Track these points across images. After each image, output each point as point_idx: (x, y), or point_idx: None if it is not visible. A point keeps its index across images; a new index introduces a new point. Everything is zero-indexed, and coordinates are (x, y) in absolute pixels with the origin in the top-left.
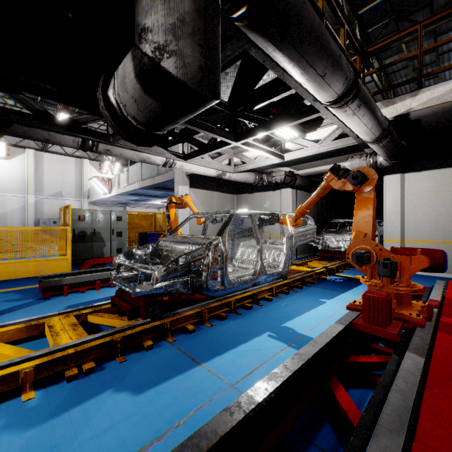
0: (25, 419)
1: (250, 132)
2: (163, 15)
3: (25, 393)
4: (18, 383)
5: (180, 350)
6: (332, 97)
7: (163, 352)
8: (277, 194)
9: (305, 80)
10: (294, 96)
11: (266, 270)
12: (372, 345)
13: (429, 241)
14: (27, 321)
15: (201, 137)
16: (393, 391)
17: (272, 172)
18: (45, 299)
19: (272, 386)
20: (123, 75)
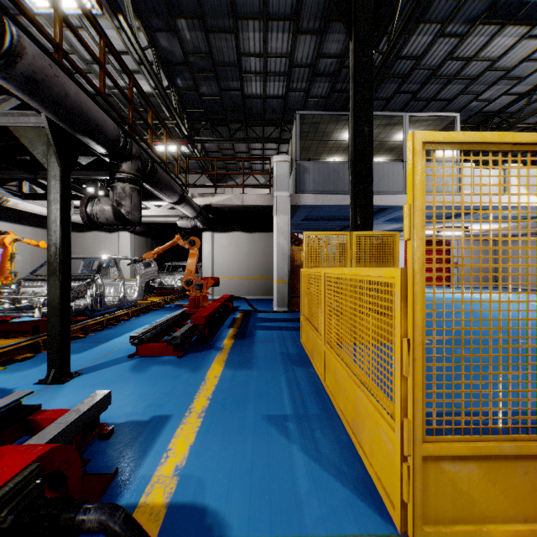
0: (22, 369)
1: None
2: (129, 202)
3: None
4: None
5: (85, 343)
6: (173, 201)
7: (74, 345)
8: (114, 236)
9: (161, 195)
10: None
11: None
12: None
13: (226, 277)
14: None
15: None
16: None
17: None
18: None
19: (155, 325)
20: (103, 210)
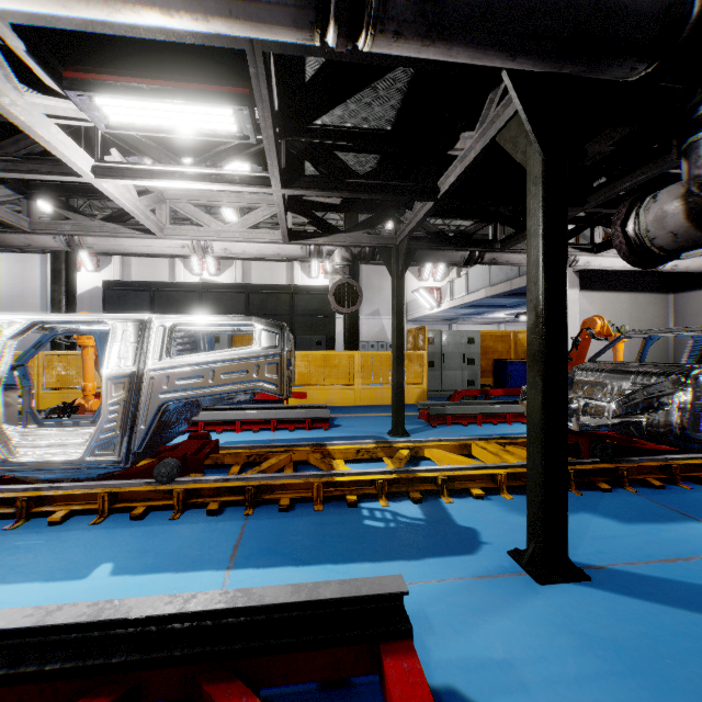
0: (522, 510)
1: None
2: None
3: (503, 494)
4: (493, 484)
5: (653, 501)
6: None
7: (628, 498)
8: None
9: None
10: None
11: None
12: None
13: None
14: (455, 440)
15: None
16: None
17: None
18: (433, 426)
19: None
20: (659, 216)
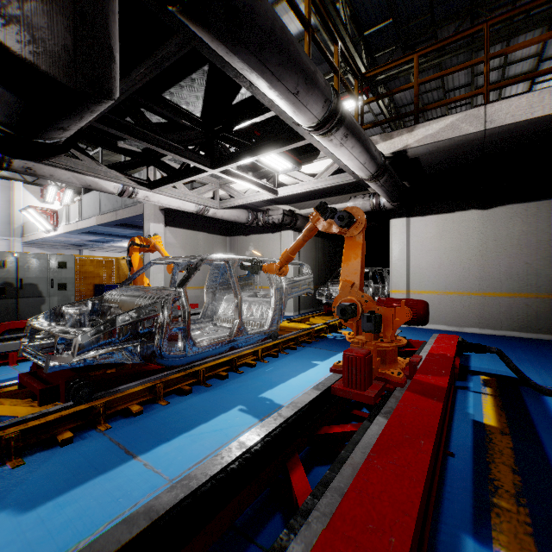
0: None
1: (229, 158)
2: None
3: None
4: None
5: (112, 441)
6: (313, 121)
7: (87, 445)
8: (277, 237)
9: (276, 97)
10: (279, 118)
11: (253, 329)
12: (353, 412)
13: (433, 292)
14: None
15: (174, 160)
16: (346, 466)
17: (269, 210)
18: None
19: (203, 478)
20: None
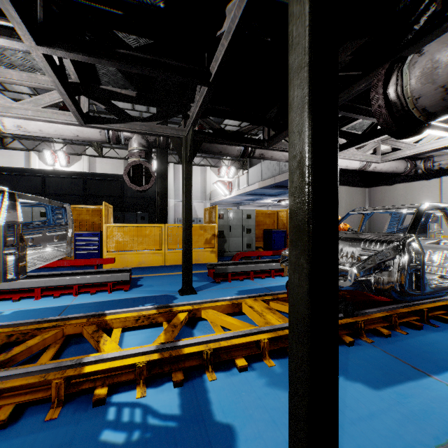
0: (282, 382)
1: None
2: None
3: (265, 360)
4: (257, 349)
5: (388, 354)
6: None
7: (368, 351)
8: (432, 184)
9: None
10: None
11: None
12: None
13: None
14: (229, 299)
15: (346, 128)
16: None
17: (433, 157)
18: (217, 282)
19: None
20: (429, 67)
